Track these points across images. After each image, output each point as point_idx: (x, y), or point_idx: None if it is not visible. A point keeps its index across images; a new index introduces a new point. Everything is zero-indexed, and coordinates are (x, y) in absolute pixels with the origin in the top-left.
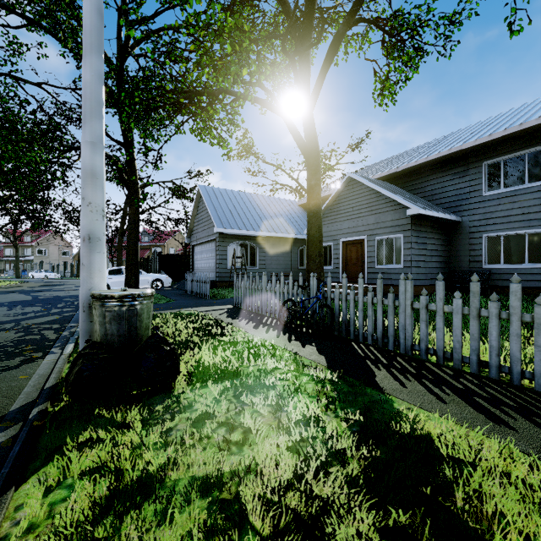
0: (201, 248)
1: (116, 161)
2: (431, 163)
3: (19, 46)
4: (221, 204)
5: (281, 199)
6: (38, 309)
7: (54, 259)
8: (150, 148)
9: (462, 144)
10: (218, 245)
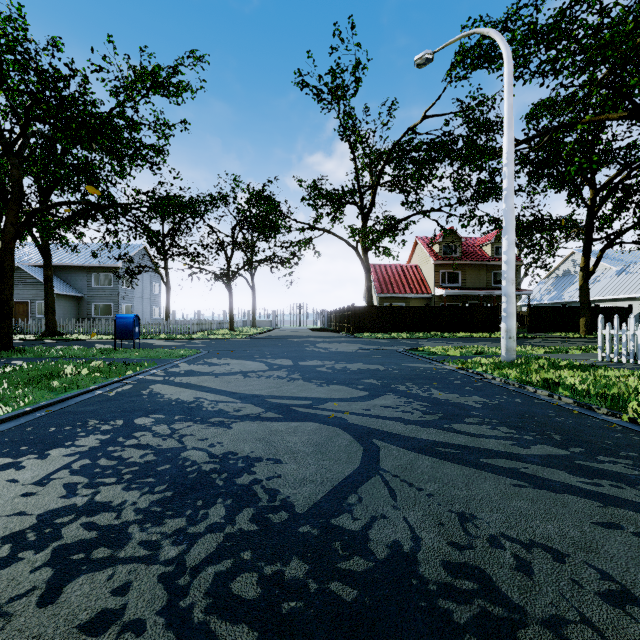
0: None
1: None
2: (70, 266)
3: None
4: None
5: None
6: None
7: None
8: None
9: (83, 264)
10: None
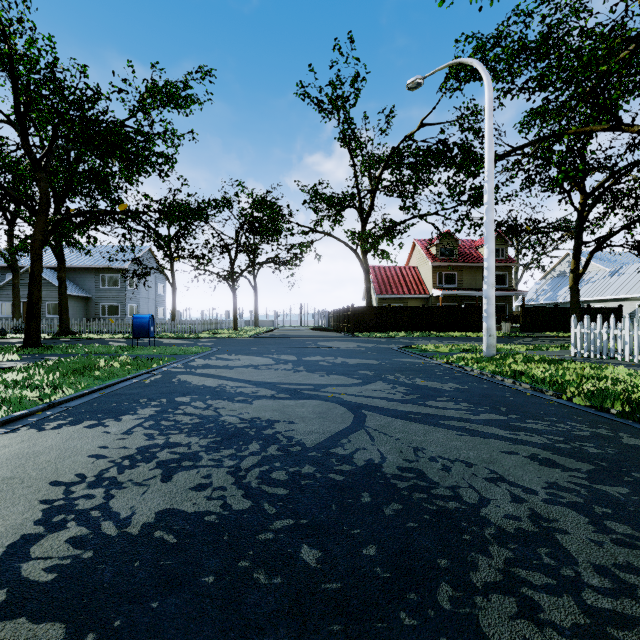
0: None
1: None
2: (79, 268)
3: None
4: None
5: None
6: None
7: None
8: None
9: (91, 265)
10: None
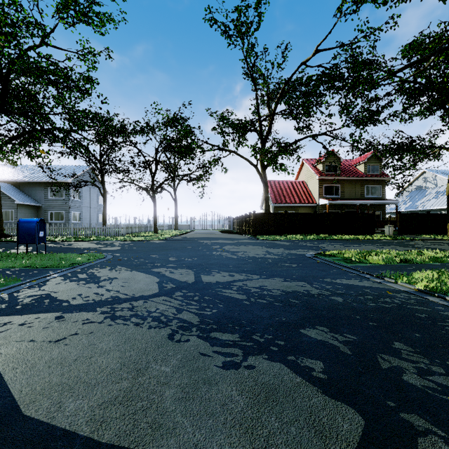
0: None
1: None
2: (31, 182)
3: None
4: None
5: None
6: None
7: None
8: None
9: (41, 180)
10: None
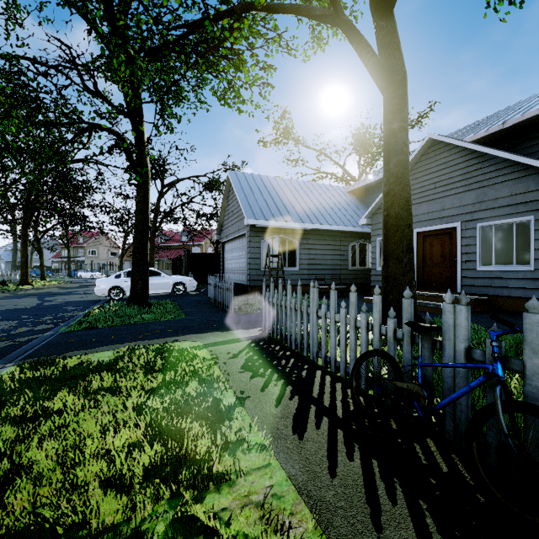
0: (231, 246)
1: (123, 138)
2: None
3: (18, 9)
4: (253, 192)
5: (327, 186)
6: (6, 326)
7: (103, 259)
8: (143, 98)
9: None
10: (249, 241)
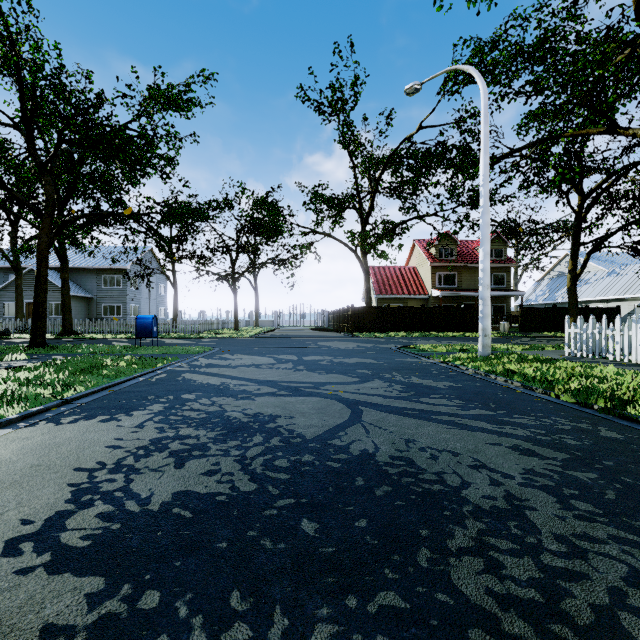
0: None
1: None
2: (81, 268)
3: None
4: None
5: None
6: None
7: None
8: None
9: (93, 266)
10: None
